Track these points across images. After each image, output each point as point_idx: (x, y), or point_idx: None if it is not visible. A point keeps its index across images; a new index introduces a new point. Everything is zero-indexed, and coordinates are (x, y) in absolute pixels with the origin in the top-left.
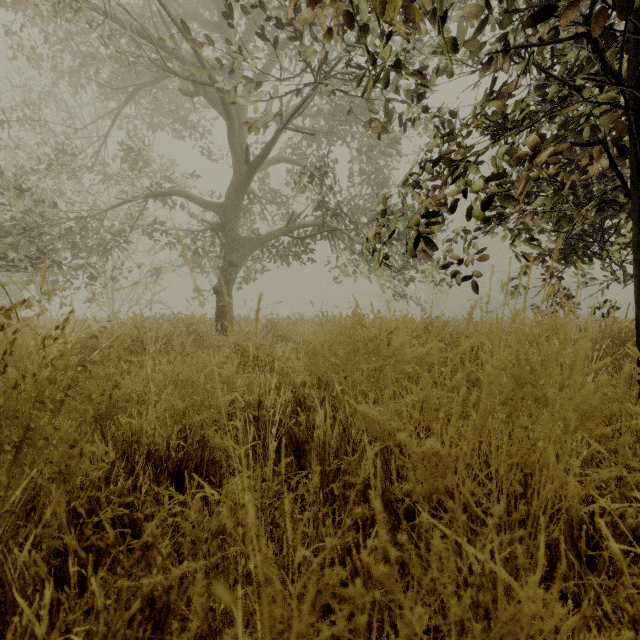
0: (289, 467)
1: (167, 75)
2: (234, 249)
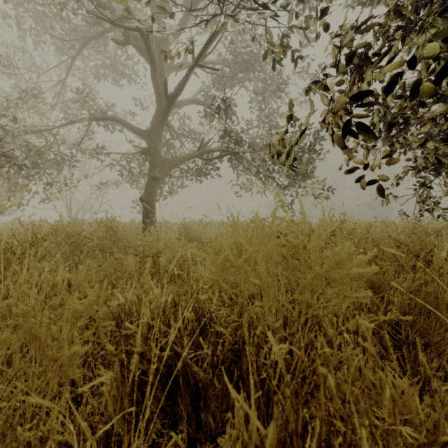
0: (188, 424)
1: (105, 31)
2: (157, 167)
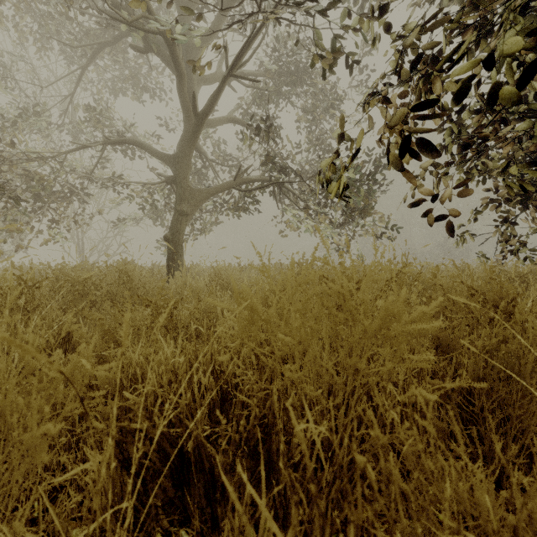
0: (202, 520)
1: (122, 35)
2: (184, 199)
